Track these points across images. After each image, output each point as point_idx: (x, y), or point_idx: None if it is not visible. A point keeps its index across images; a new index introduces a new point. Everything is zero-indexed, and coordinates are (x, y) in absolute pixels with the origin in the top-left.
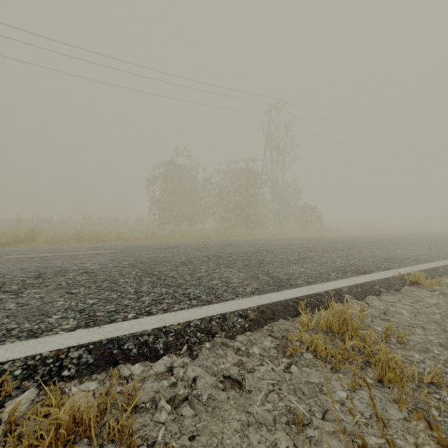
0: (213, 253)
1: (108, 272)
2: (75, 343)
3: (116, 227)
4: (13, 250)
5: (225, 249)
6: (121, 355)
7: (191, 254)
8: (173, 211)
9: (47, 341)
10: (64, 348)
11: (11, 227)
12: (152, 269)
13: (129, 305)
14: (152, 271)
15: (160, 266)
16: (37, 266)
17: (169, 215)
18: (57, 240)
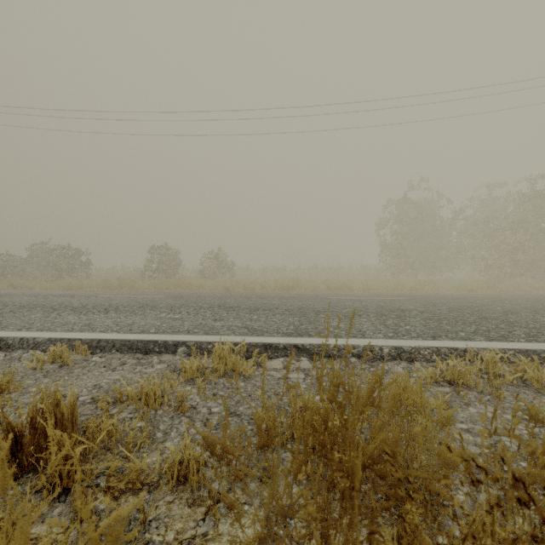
0: (531, 306)
1: (442, 313)
2: (503, 347)
3: (341, 276)
4: (316, 294)
5: (540, 303)
6: (542, 359)
7: (500, 305)
8: (409, 258)
9: (482, 343)
10: (499, 348)
11: (255, 276)
12: (481, 314)
13: (509, 335)
14: (485, 316)
15: (485, 313)
16: (373, 305)
17: (405, 262)
18: (314, 287)
